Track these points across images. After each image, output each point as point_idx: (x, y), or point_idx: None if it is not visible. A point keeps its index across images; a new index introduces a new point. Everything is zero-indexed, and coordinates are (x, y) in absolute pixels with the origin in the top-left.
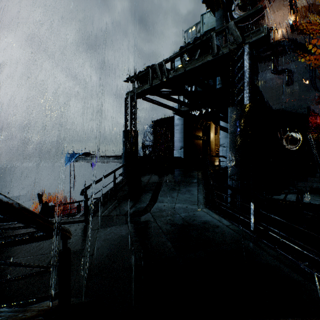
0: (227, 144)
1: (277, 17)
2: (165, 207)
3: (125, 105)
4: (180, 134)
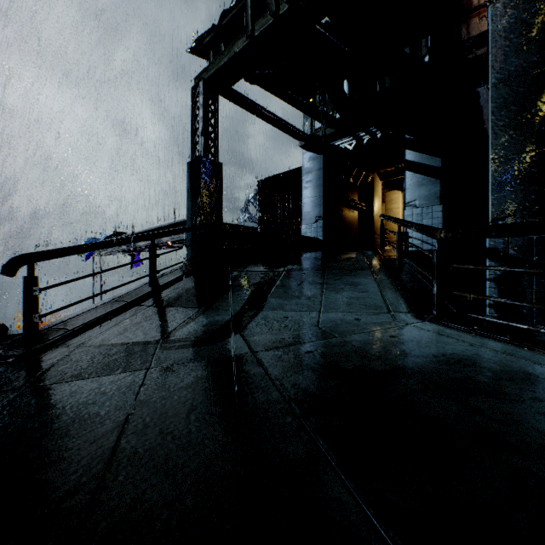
0: (423, 199)
1: None
2: (288, 322)
3: (193, 103)
4: (316, 189)
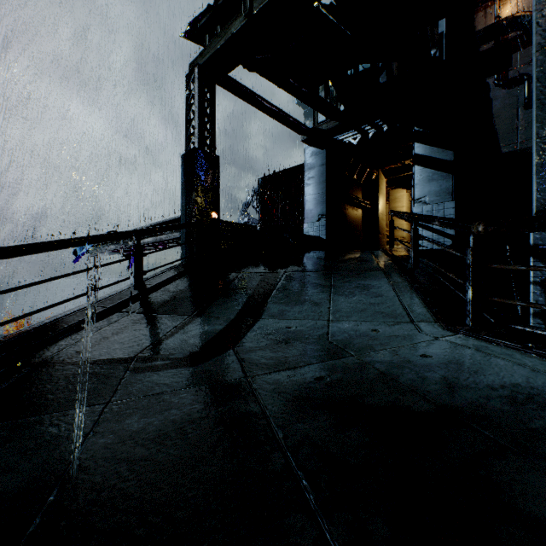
0: (434, 195)
1: None
2: (291, 333)
3: (187, 92)
4: (318, 186)
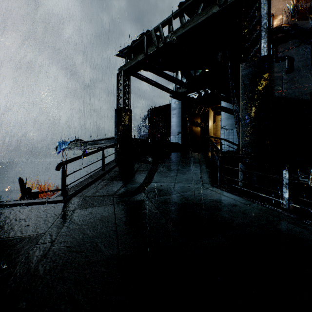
0: (230, 126)
1: (276, 3)
2: (162, 187)
3: (118, 81)
4: (178, 118)
